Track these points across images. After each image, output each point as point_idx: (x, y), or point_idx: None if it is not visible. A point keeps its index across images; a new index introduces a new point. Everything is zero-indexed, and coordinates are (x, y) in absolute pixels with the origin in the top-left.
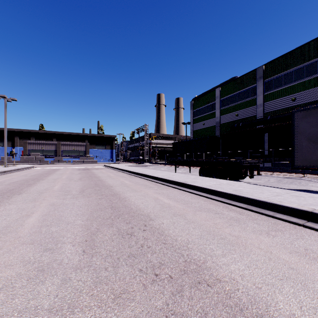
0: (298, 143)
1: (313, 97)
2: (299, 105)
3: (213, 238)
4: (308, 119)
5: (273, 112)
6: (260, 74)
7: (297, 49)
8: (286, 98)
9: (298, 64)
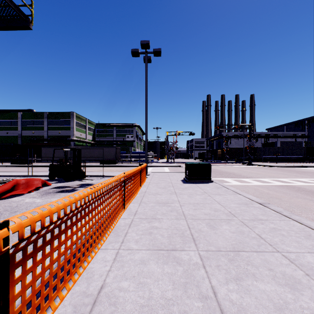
0: (42, 155)
1: (66, 134)
2: (61, 136)
3: (19, 168)
4: (44, 150)
5: (52, 136)
6: (46, 116)
7: (61, 112)
8: (57, 131)
9: (61, 119)
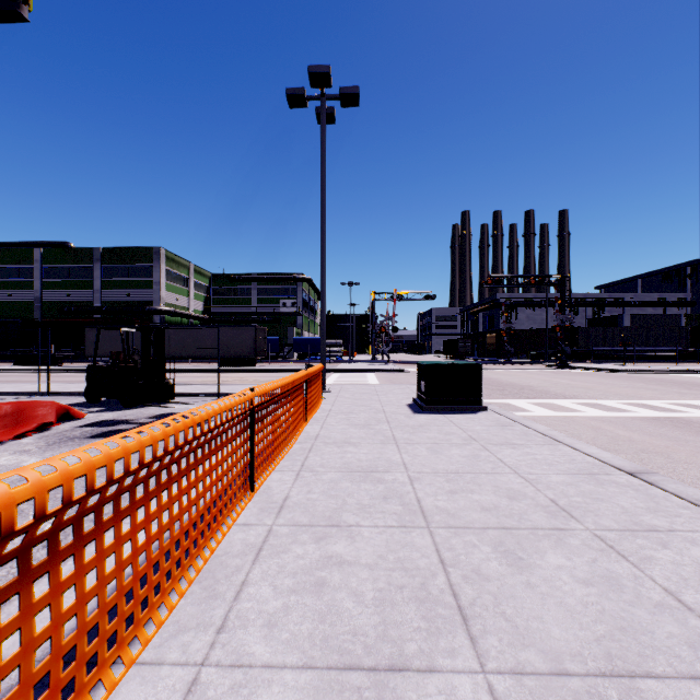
0: (87, 344)
1: (143, 297)
2: (133, 301)
3: (30, 375)
4: (91, 333)
5: (111, 302)
6: (98, 256)
7: (132, 249)
8: (123, 291)
9: (132, 263)
